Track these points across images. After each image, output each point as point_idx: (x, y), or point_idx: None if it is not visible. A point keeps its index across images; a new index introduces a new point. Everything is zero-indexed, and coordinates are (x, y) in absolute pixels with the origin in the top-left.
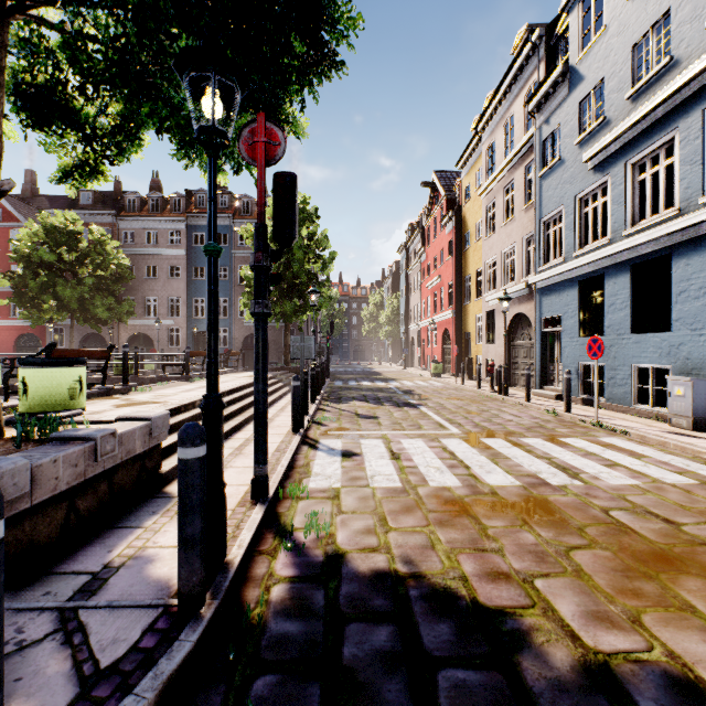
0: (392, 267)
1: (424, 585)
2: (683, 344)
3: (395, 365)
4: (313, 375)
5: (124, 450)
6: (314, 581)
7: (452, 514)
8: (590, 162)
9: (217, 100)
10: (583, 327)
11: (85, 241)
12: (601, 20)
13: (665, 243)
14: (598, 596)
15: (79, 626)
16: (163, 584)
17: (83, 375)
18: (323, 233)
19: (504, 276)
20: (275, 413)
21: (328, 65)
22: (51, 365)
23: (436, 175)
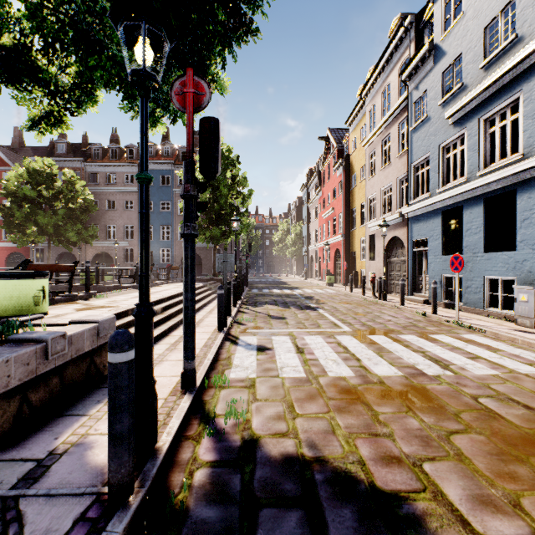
0: (295, 202)
1: (327, 469)
2: (526, 260)
3: (298, 277)
4: (235, 285)
5: (73, 349)
6: (232, 466)
7: (348, 401)
8: (451, 119)
9: (147, 47)
10: (445, 247)
11: (59, 181)
12: (459, 8)
13: (512, 181)
14: (480, 479)
15: (17, 515)
16: (99, 470)
17: (46, 285)
18: (243, 175)
19: (383, 208)
20: (204, 314)
21: (245, 31)
22: (18, 277)
23: (329, 131)
